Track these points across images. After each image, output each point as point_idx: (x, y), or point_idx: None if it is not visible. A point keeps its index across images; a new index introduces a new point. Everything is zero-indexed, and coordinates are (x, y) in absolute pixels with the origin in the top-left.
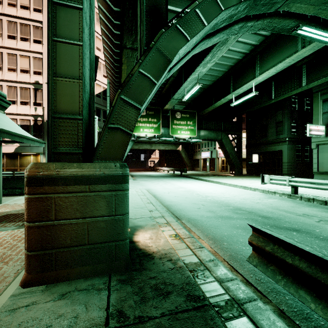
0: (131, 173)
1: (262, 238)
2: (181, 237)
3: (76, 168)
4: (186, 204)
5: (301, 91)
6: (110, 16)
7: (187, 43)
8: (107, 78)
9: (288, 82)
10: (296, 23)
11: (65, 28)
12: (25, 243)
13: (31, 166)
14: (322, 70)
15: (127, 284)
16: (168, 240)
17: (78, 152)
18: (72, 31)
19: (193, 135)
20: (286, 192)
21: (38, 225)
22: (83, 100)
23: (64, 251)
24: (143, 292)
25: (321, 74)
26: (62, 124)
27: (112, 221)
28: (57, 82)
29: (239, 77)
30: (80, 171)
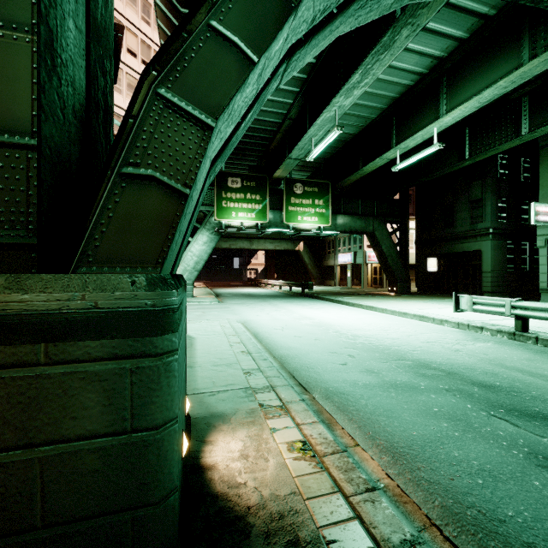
0: (216, 290)
1: None
2: (317, 449)
3: (0, 292)
4: (317, 353)
5: (515, 147)
6: None
7: None
8: None
9: (495, 129)
10: None
11: None
12: None
13: None
14: None
15: None
16: (287, 462)
17: (28, 244)
18: None
19: (325, 223)
20: (505, 328)
21: None
22: (46, 93)
23: None
24: None
25: None
26: None
27: (122, 448)
28: None
29: (407, 119)
30: (16, 302)
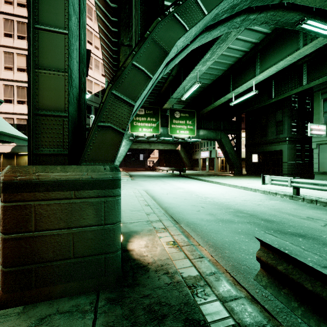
0: (130, 173)
1: (272, 254)
2: (179, 244)
3: (59, 172)
4: (185, 206)
5: (301, 91)
6: (107, 12)
7: (185, 34)
8: (106, 77)
9: (289, 81)
10: (301, 17)
11: (49, 14)
12: (1, 258)
13: (6, 170)
14: (323, 68)
15: (117, 305)
16: (165, 248)
17: (63, 154)
18: (57, 17)
19: (193, 134)
20: (288, 193)
21: (15, 237)
22: (70, 95)
23: (45, 266)
24: (134, 315)
25: (322, 72)
26: (45, 122)
27: (101, 231)
28: (40, 75)
29: (238, 76)
30: (64, 175)
